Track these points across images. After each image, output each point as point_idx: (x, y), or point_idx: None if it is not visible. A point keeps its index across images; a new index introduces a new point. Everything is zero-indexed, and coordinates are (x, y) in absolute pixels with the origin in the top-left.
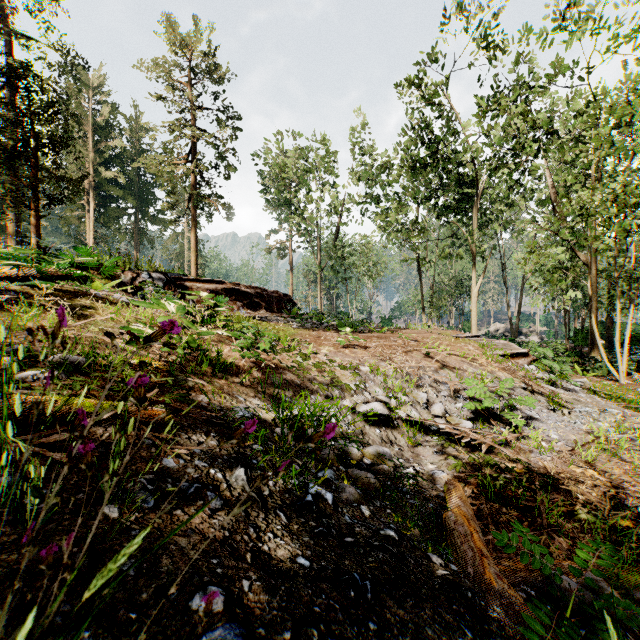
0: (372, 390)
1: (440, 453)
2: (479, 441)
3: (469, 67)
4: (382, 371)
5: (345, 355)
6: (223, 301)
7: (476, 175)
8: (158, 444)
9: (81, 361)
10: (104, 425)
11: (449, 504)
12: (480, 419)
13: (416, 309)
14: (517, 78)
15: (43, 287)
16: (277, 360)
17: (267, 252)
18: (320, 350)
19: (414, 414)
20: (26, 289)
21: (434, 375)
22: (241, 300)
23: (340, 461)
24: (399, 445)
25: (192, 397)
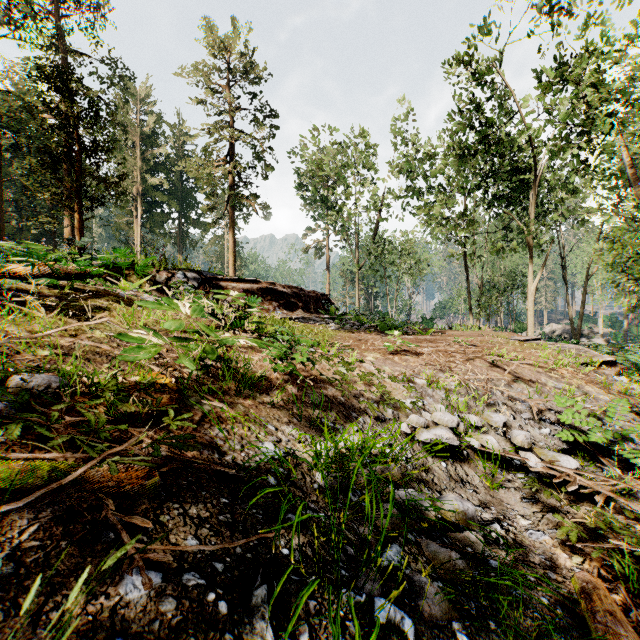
0: (432, 409)
1: (532, 501)
2: (590, 489)
3: (528, 37)
4: (443, 385)
5: (395, 363)
6: (255, 301)
7: (534, 159)
8: (124, 539)
9: (53, 383)
10: (38, 505)
11: (588, 617)
12: (580, 453)
13: (460, 309)
14: (586, 45)
15: (62, 287)
16: (316, 370)
17: (304, 252)
18: (365, 357)
19: (492, 445)
20: (41, 289)
21: (508, 391)
22: (277, 300)
23: (403, 518)
24: (472, 485)
25: (204, 430)
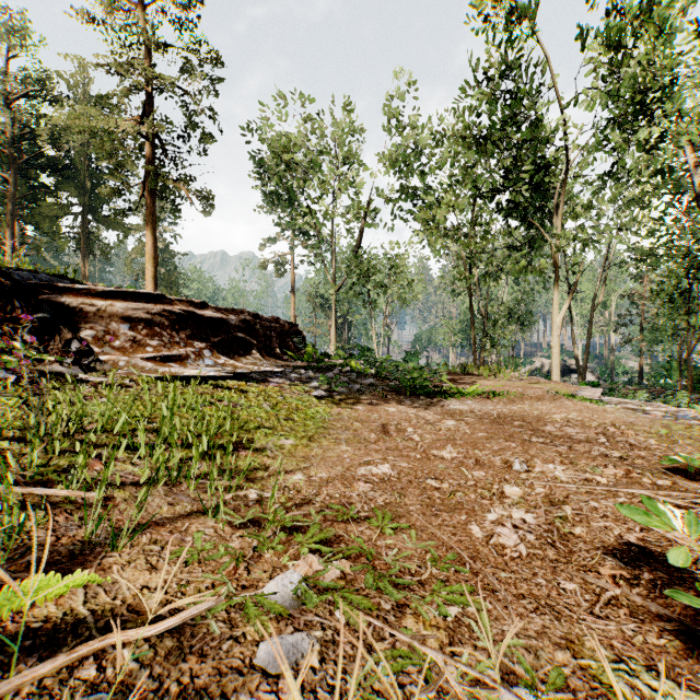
0: None
1: None
2: None
3: None
4: None
5: None
6: None
7: (568, 153)
8: None
9: None
10: None
11: None
12: None
13: (450, 342)
14: None
15: None
16: None
17: (262, 267)
18: None
19: None
20: None
21: None
22: (206, 336)
23: None
24: None
25: None
